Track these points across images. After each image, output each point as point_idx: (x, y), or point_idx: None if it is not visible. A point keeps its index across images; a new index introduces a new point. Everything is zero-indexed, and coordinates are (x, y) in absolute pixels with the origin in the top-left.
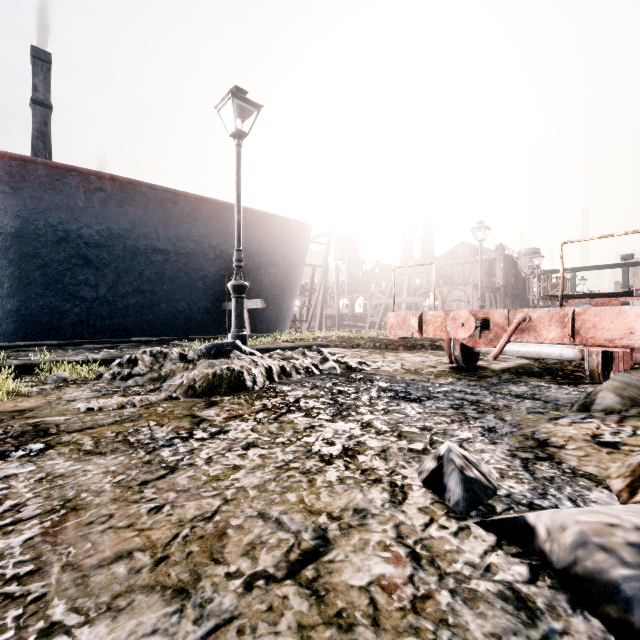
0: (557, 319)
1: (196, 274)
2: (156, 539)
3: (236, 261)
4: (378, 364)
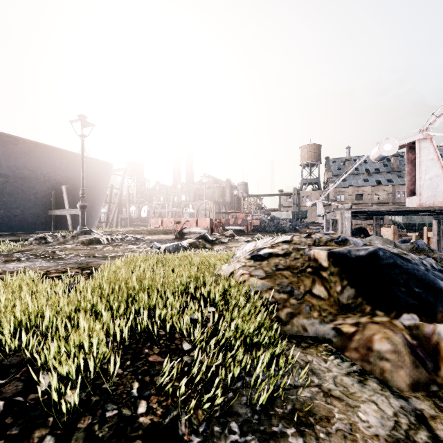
0: (194, 221)
1: (30, 191)
2: (108, 252)
3: (82, 194)
4: (148, 237)
